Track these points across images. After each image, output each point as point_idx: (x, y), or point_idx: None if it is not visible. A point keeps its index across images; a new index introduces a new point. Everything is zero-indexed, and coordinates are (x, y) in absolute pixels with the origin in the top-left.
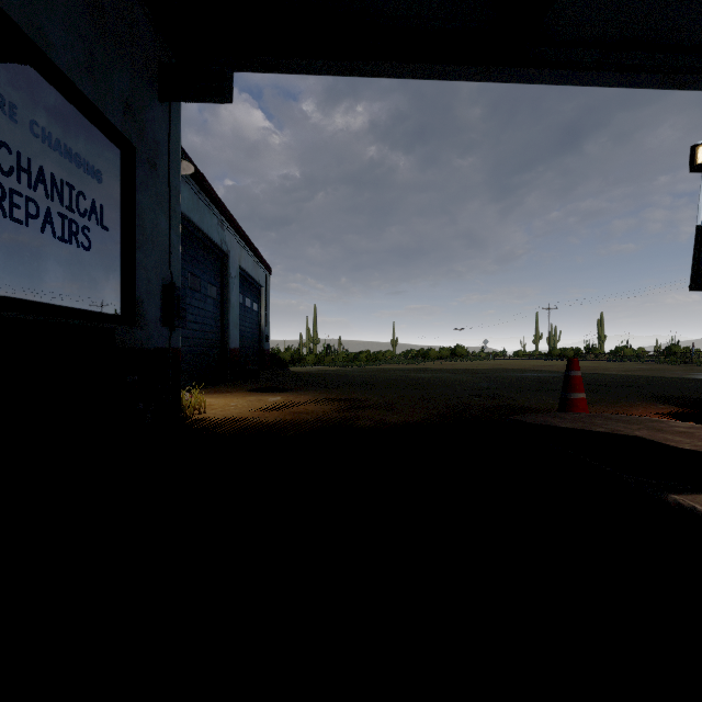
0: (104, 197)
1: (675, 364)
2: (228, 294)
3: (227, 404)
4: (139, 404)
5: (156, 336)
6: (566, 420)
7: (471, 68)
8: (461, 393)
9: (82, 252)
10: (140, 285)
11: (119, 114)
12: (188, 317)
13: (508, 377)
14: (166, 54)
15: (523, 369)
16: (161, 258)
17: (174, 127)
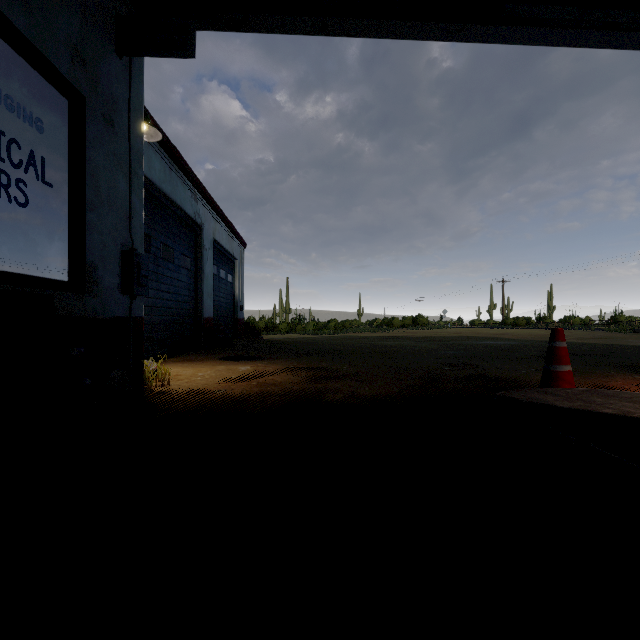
0: (47, 150)
1: (625, 332)
2: (202, 265)
3: (194, 374)
4: (85, 379)
5: (113, 304)
6: (561, 398)
7: (445, 26)
8: (430, 362)
9: (16, 209)
10: (94, 249)
11: (65, 59)
12: (160, 287)
13: (471, 345)
14: (125, 7)
15: (482, 337)
16: (120, 222)
17: (136, 86)
